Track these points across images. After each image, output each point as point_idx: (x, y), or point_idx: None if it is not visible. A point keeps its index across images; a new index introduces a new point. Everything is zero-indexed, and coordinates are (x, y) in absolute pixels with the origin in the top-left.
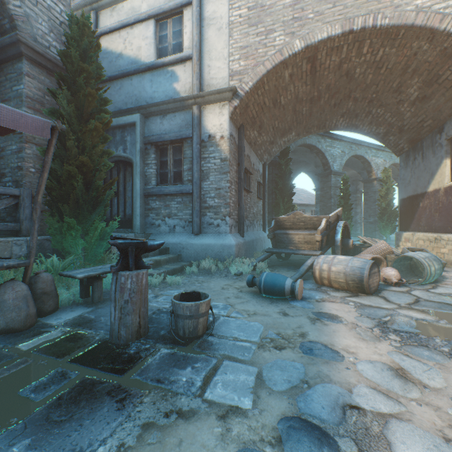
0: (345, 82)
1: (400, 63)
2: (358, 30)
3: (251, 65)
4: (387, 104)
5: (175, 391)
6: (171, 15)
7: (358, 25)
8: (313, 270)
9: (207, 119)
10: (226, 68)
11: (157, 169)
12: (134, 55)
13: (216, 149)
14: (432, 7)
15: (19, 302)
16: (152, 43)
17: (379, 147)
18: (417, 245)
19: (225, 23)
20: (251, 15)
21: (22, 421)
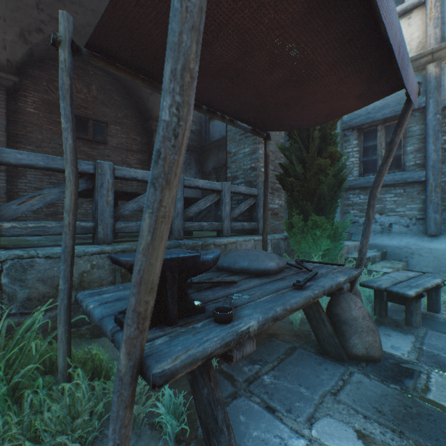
0: None
1: None
2: None
3: None
4: None
5: None
6: None
7: None
8: None
9: None
10: None
11: (359, 157)
12: None
13: None
14: None
15: (367, 322)
16: None
17: None
18: None
19: None
20: None
21: None
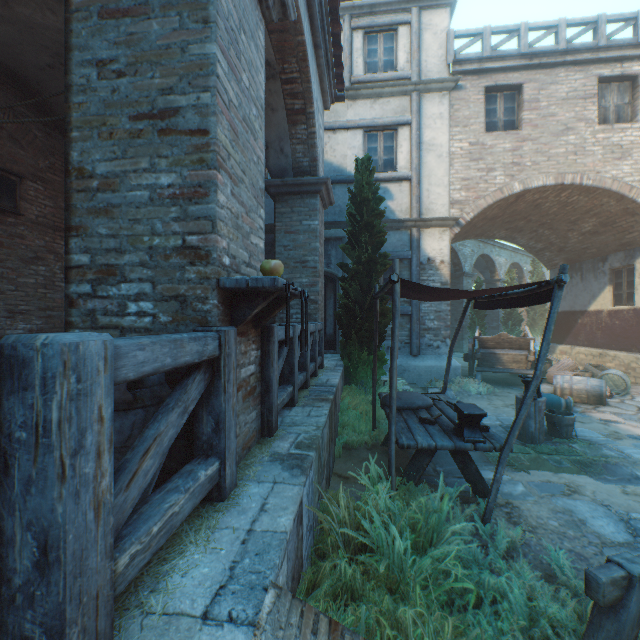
0: (530, 210)
1: (585, 207)
2: (567, 184)
3: (472, 197)
4: (557, 229)
5: (620, 457)
6: (383, 130)
7: (568, 180)
8: (554, 389)
9: (426, 242)
10: (446, 195)
11: None
12: (337, 162)
13: (435, 272)
14: (623, 179)
15: None
16: (360, 154)
17: (502, 246)
18: (577, 358)
19: (445, 152)
20: (472, 151)
21: (585, 472)
